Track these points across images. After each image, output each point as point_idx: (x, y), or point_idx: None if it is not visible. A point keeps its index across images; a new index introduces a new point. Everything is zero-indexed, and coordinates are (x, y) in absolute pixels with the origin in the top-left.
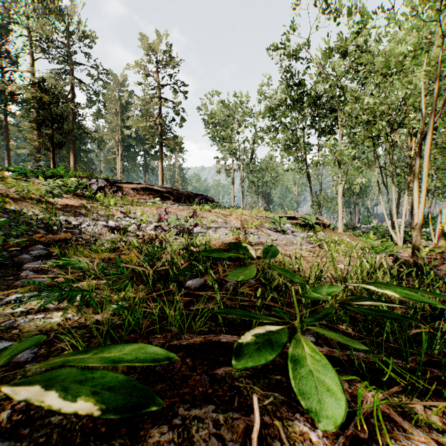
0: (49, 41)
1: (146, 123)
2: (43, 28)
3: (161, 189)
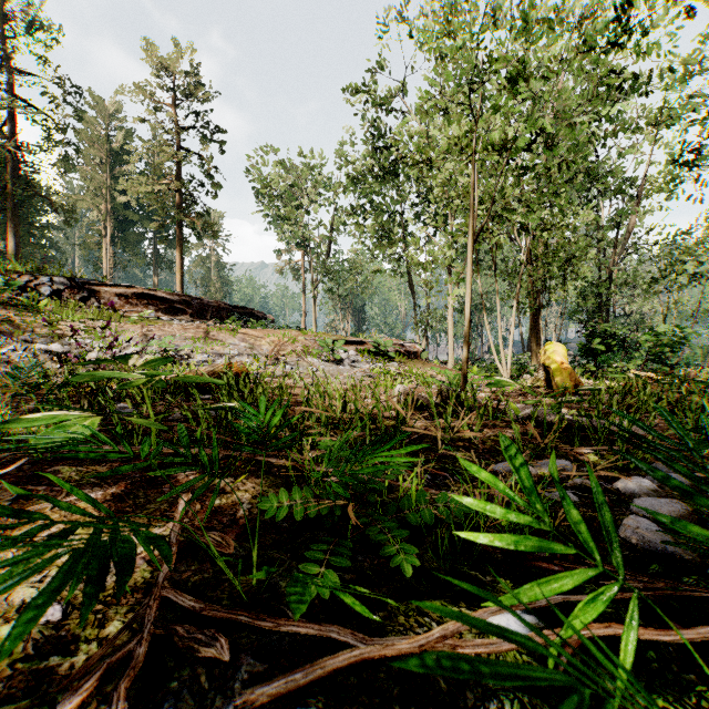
0: None
1: (152, 187)
2: None
3: (170, 296)
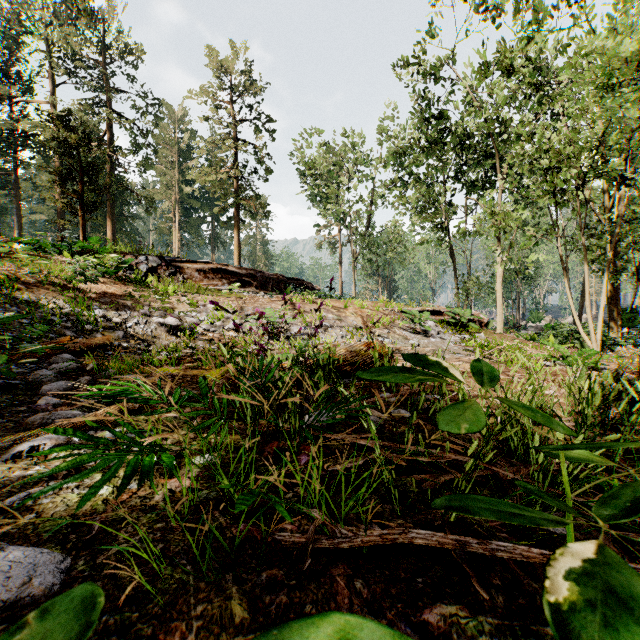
0: (77, 59)
1: (216, 176)
2: (68, 39)
3: (239, 270)
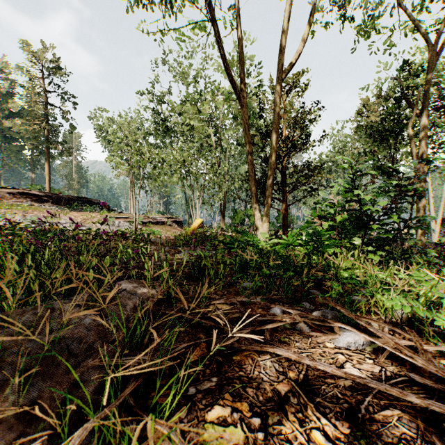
0: None
1: (30, 127)
2: None
3: (39, 193)
